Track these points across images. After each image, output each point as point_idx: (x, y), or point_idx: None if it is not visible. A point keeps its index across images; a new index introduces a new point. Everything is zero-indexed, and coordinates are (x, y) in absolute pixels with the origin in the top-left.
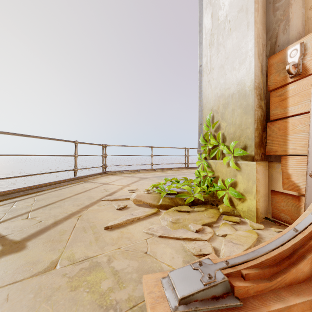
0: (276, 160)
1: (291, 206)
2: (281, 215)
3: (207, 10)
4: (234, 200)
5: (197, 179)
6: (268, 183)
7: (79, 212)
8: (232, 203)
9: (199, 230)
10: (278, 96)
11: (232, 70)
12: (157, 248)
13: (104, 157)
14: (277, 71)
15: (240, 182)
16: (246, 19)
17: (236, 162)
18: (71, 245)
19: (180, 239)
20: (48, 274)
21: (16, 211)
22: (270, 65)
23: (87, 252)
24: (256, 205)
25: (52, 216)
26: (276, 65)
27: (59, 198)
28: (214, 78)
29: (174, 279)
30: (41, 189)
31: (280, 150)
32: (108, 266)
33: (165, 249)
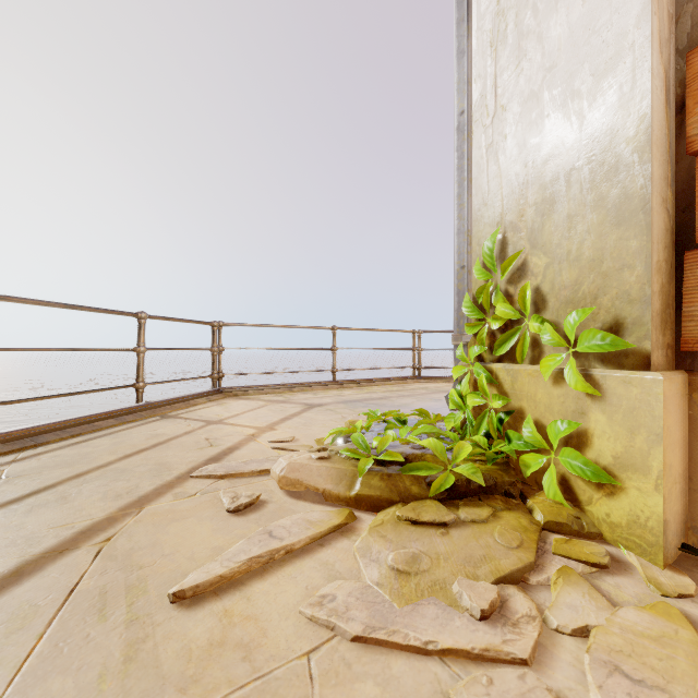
0: None
1: None
2: None
3: None
4: (577, 485)
5: (455, 415)
6: (690, 438)
7: (111, 522)
8: (572, 494)
9: (492, 609)
10: None
11: (569, 100)
12: None
13: (215, 354)
14: None
15: (601, 434)
16: None
17: (584, 372)
18: (24, 697)
19: (428, 652)
20: None
21: None
22: None
23: None
24: (663, 512)
25: (23, 539)
26: None
27: (73, 469)
28: (508, 133)
29: None
30: (34, 440)
31: None
32: None
33: None
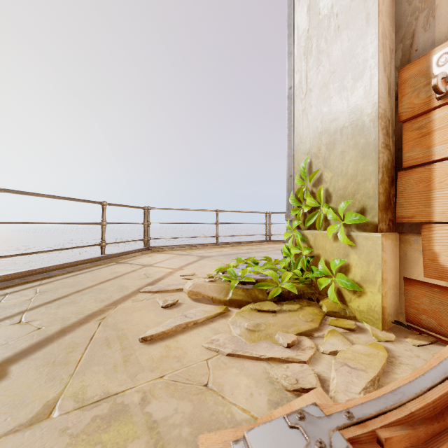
0: (412, 230)
1: (439, 305)
2: (421, 318)
3: (301, 1)
4: (345, 292)
5: (285, 259)
6: (400, 267)
7: (102, 312)
8: (342, 298)
9: (293, 343)
10: (416, 129)
11: (342, 90)
12: (225, 376)
13: (146, 226)
14: (415, 90)
15: (355, 265)
16: (365, 9)
17: (348, 234)
18: (83, 372)
19: (262, 359)
20: (36, 429)
21: (4, 311)
22: (403, 81)
23: (109, 384)
24: (381, 302)
25: (60, 318)
26: (412, 80)
27: (74, 288)
28: (313, 104)
29: (255, 447)
30: (48, 274)
31: (420, 215)
32: (141, 412)
33: (239, 379)
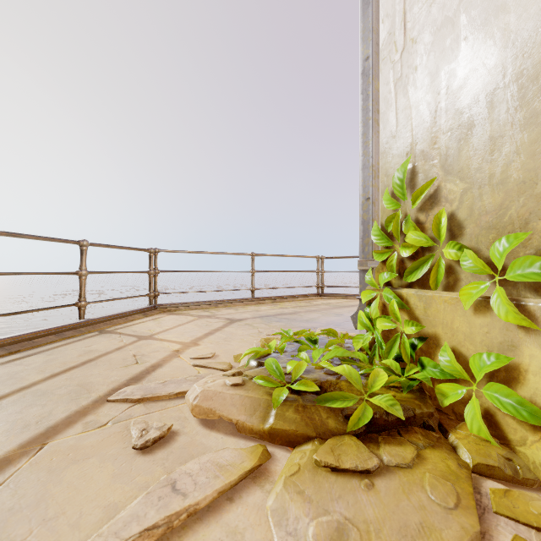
0: None
1: None
2: None
3: None
4: (506, 422)
5: (364, 337)
6: None
7: (3, 466)
8: (499, 431)
9: None
10: None
11: (492, 17)
12: None
13: (152, 276)
14: None
15: (538, 371)
16: None
17: (516, 302)
18: None
19: None
20: None
21: None
22: None
23: None
24: None
25: None
26: None
27: None
28: (419, 64)
29: None
30: None
31: None
32: None
33: None
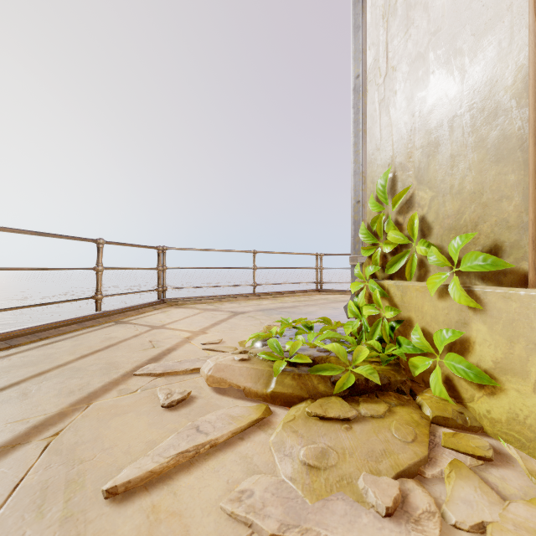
0: None
1: None
2: None
3: None
4: (460, 384)
5: (353, 323)
6: None
7: (61, 417)
8: (455, 392)
9: (395, 505)
10: None
11: (452, 57)
12: None
13: (160, 272)
14: None
15: (482, 341)
16: None
17: (467, 288)
18: None
19: None
20: None
21: None
22: None
23: None
24: None
25: None
26: None
27: (37, 368)
28: (398, 89)
29: None
30: (8, 343)
31: None
32: None
33: None
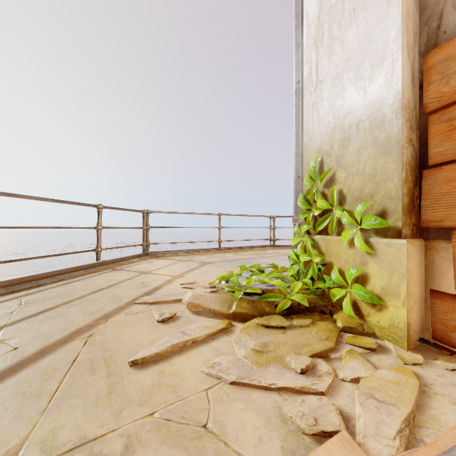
0: (440, 236)
1: None
2: (451, 336)
3: None
4: (362, 305)
5: (293, 267)
6: (425, 277)
7: (90, 327)
8: (359, 311)
9: (307, 368)
10: (446, 121)
11: (358, 80)
12: (228, 413)
13: (145, 230)
14: (444, 77)
15: (374, 275)
16: None
17: (366, 240)
18: (58, 407)
19: (271, 389)
20: None
21: None
22: (429, 67)
23: (86, 425)
24: (407, 318)
25: (41, 336)
26: (441, 66)
27: (63, 299)
28: (324, 97)
29: None
30: (37, 283)
31: (450, 219)
32: None
33: (245, 417)
